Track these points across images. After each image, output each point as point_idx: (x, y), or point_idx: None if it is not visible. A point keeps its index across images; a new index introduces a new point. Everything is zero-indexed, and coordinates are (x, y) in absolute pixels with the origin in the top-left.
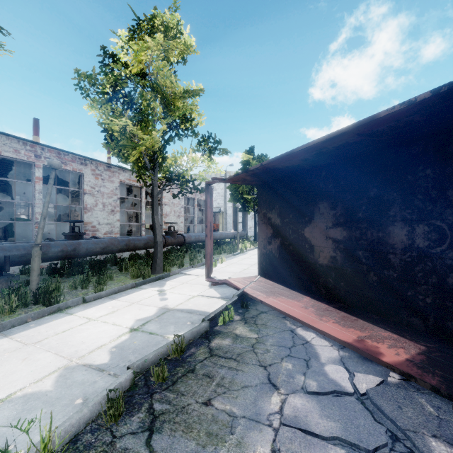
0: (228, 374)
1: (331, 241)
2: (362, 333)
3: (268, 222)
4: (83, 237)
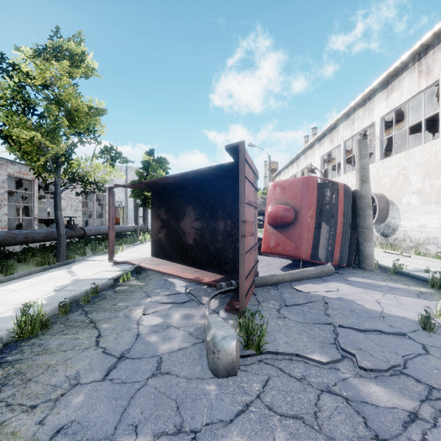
0: (125, 296)
1: (194, 229)
2: (201, 275)
3: (159, 217)
4: None
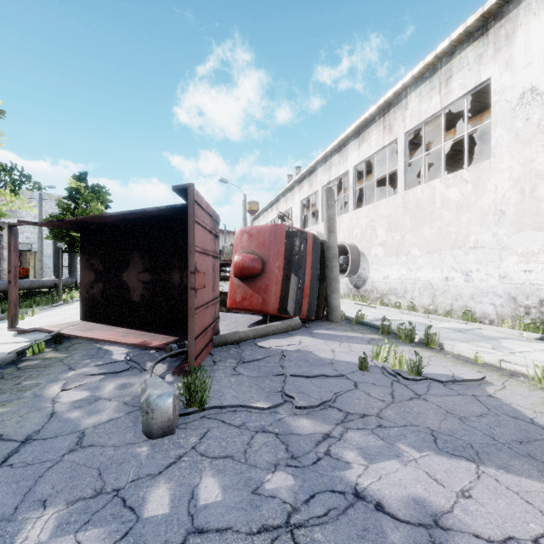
0: (36, 373)
1: (142, 283)
2: (149, 338)
3: (91, 268)
4: None
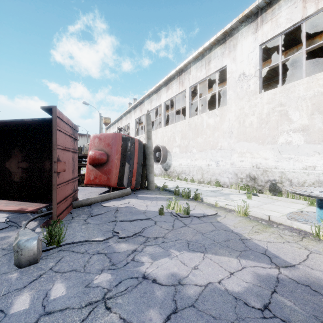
0: None
1: (21, 169)
2: (25, 206)
3: None
4: None
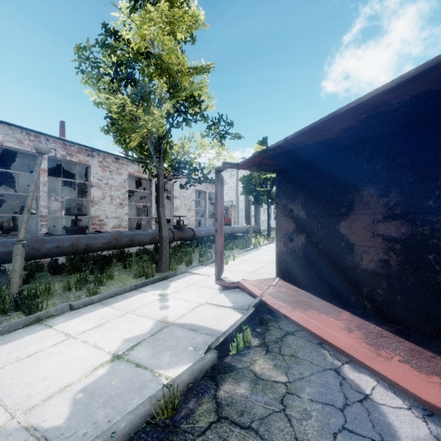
0: None
1: (381, 239)
2: None
3: (289, 215)
4: (90, 231)
